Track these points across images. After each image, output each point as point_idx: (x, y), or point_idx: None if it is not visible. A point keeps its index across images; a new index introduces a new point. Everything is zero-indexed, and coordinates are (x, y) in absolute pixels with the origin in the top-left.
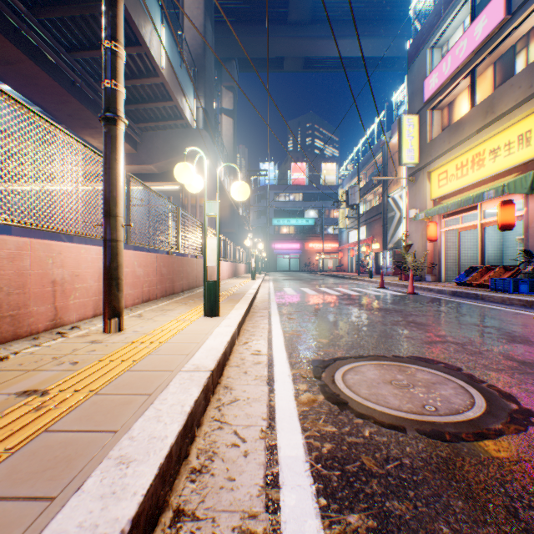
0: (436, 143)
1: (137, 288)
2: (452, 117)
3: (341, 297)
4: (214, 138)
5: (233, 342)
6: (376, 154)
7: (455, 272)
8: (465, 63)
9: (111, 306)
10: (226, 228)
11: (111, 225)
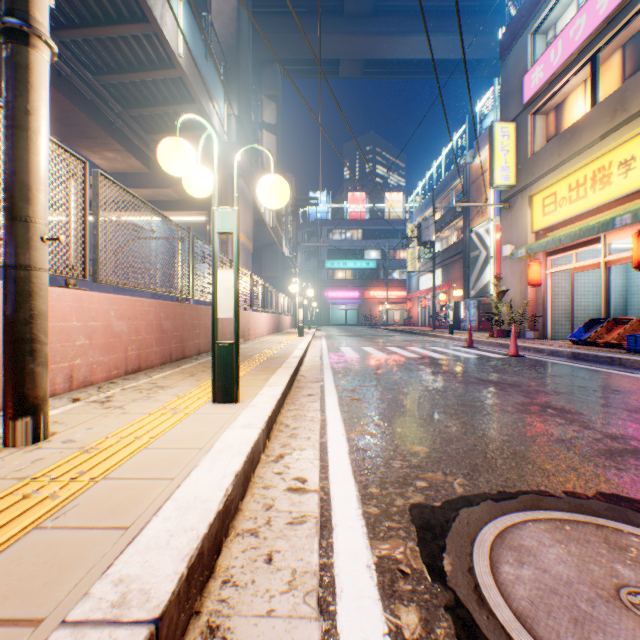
0: (541, 157)
1: (115, 352)
2: (562, 122)
3: (421, 361)
4: (244, 141)
5: (252, 463)
6: (455, 179)
7: (565, 326)
8: (584, 48)
9: (16, 394)
10: (268, 271)
11: (16, 238)
